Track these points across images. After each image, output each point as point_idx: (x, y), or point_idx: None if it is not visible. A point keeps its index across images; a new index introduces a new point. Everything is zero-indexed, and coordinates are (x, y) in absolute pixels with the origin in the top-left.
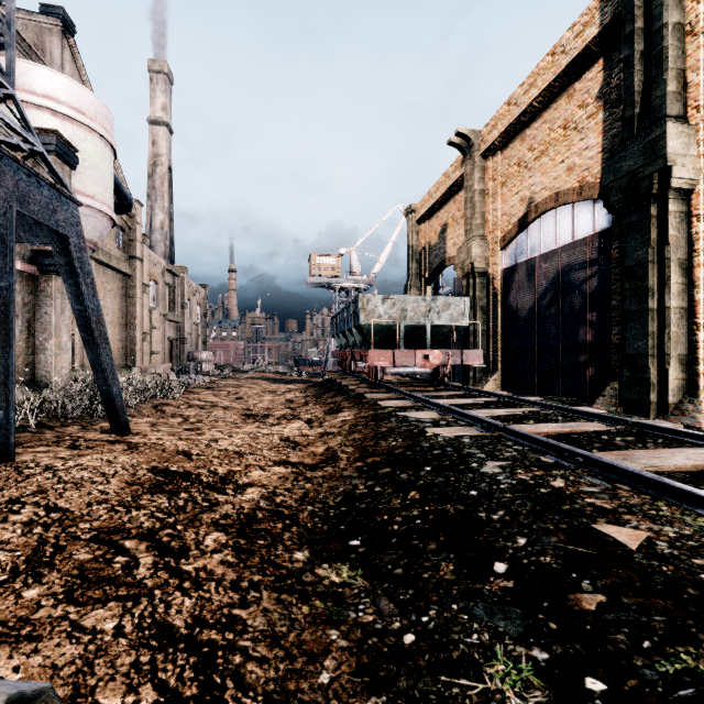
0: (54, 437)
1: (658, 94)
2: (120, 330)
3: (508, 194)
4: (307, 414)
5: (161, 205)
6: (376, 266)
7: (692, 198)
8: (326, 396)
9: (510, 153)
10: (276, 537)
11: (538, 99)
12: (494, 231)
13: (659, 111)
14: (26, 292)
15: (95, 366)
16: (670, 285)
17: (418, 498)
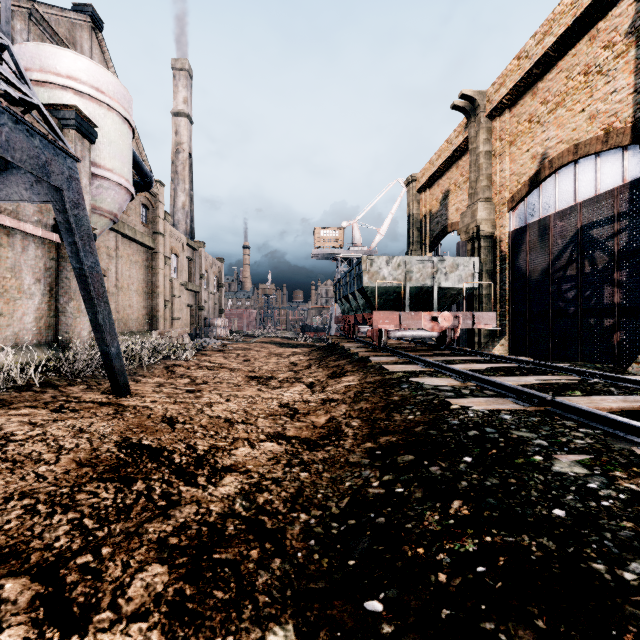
0: (51, 397)
1: None
2: (144, 298)
3: (517, 152)
4: (309, 377)
5: (182, 187)
6: (377, 238)
7: None
8: (329, 359)
9: (520, 110)
10: (245, 582)
11: (553, 47)
12: (501, 192)
13: None
14: (49, 258)
15: (95, 326)
16: None
17: (467, 516)
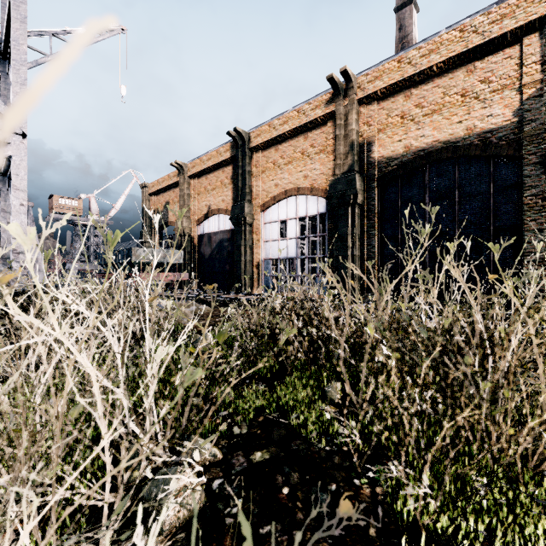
0: None
1: (244, 191)
2: None
3: (201, 200)
4: None
5: None
6: (113, 211)
7: (253, 226)
8: None
9: (201, 181)
10: None
11: (212, 166)
12: (194, 215)
13: (244, 197)
14: None
15: None
16: (247, 253)
17: None
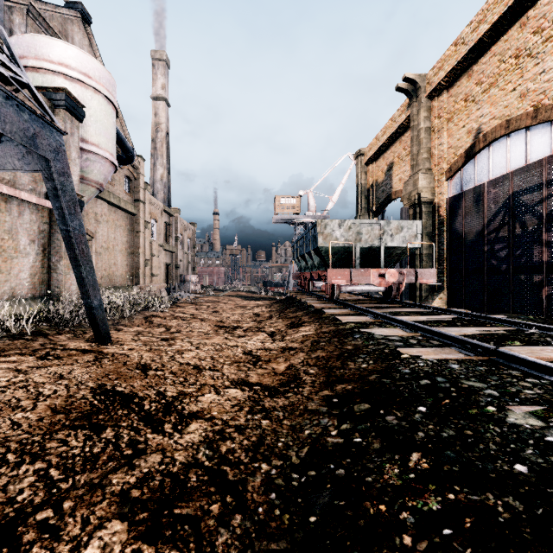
0: (39, 345)
1: None
2: (127, 257)
3: (454, 128)
4: (270, 327)
5: (161, 162)
6: (329, 205)
7: None
8: (287, 311)
9: (457, 90)
10: (204, 542)
11: (487, 34)
12: (440, 164)
13: None
14: (42, 221)
15: (80, 281)
16: None
17: (427, 469)
